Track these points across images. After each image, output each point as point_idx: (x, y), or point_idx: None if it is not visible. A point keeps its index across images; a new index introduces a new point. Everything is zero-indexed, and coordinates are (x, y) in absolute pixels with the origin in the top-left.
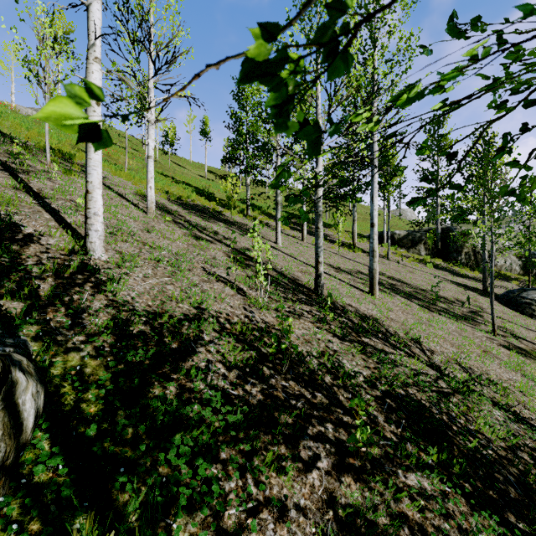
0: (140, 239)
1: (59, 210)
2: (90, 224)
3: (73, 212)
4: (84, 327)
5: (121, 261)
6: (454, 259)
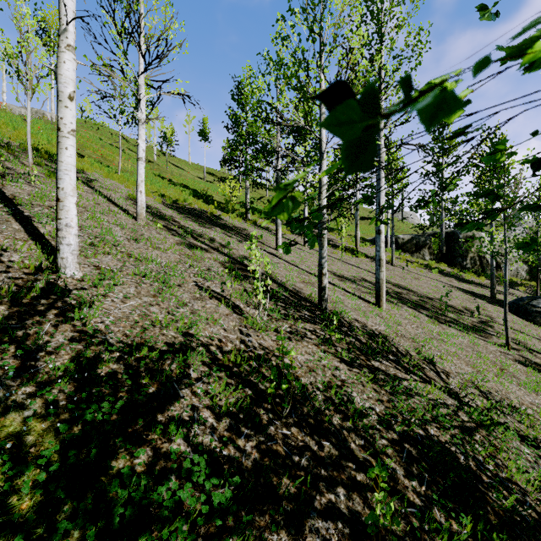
0: (125, 251)
1: (31, 219)
2: (61, 237)
3: (49, 220)
4: (36, 372)
5: (97, 279)
6: (459, 264)
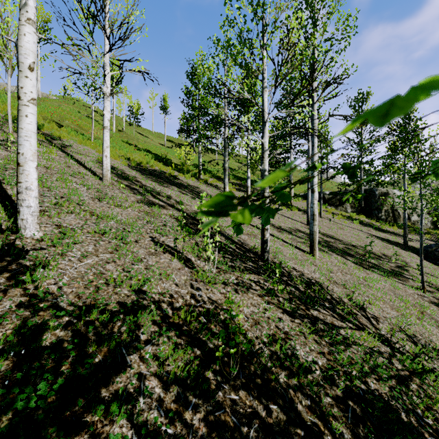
0: (87, 210)
1: (1, 181)
2: (21, 200)
3: None
4: None
5: (56, 239)
6: (375, 215)
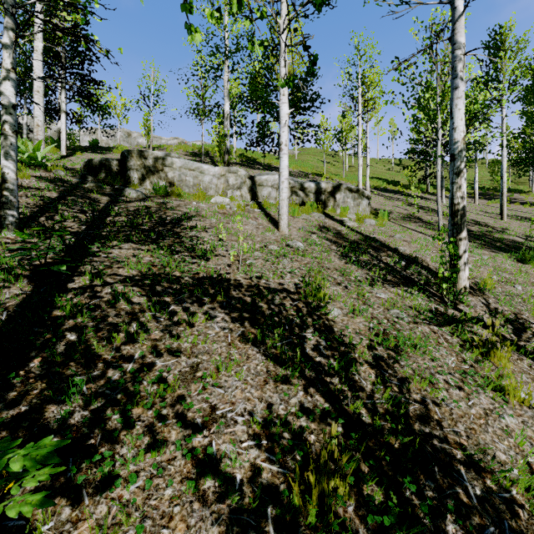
0: None
1: None
2: None
3: None
4: None
5: None
6: None
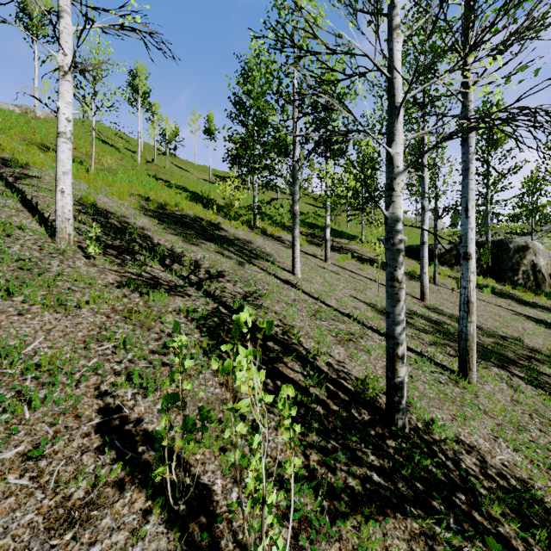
0: None
1: None
2: None
3: None
4: None
5: None
6: (509, 279)
